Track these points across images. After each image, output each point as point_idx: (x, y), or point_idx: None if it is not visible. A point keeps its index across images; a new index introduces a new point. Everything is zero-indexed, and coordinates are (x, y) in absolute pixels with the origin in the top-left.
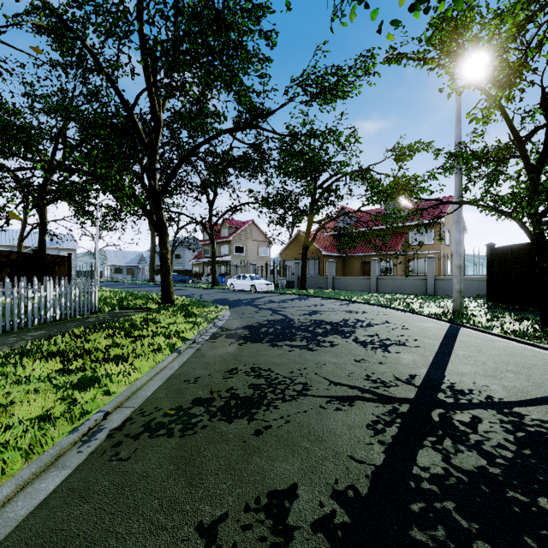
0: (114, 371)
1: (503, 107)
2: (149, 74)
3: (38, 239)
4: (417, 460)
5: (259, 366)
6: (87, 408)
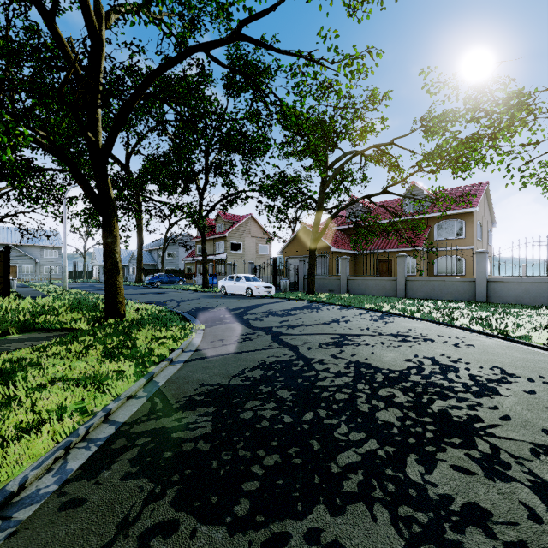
0: None
1: None
2: None
3: None
4: None
5: None
6: None
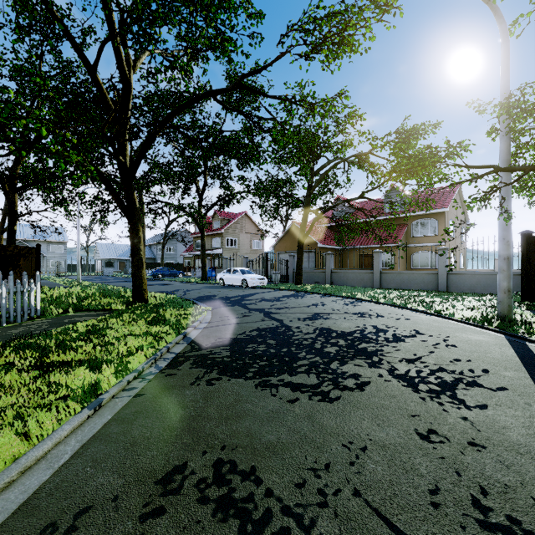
0: None
1: None
2: (112, 22)
3: (7, 229)
4: None
5: (233, 458)
6: None
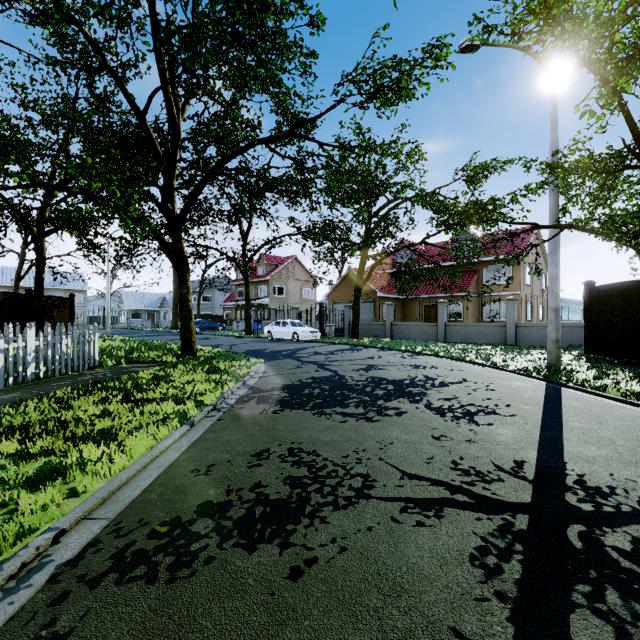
0: (93, 455)
1: (622, 98)
2: (164, 70)
3: (35, 277)
4: (573, 639)
5: (300, 447)
6: (35, 522)
